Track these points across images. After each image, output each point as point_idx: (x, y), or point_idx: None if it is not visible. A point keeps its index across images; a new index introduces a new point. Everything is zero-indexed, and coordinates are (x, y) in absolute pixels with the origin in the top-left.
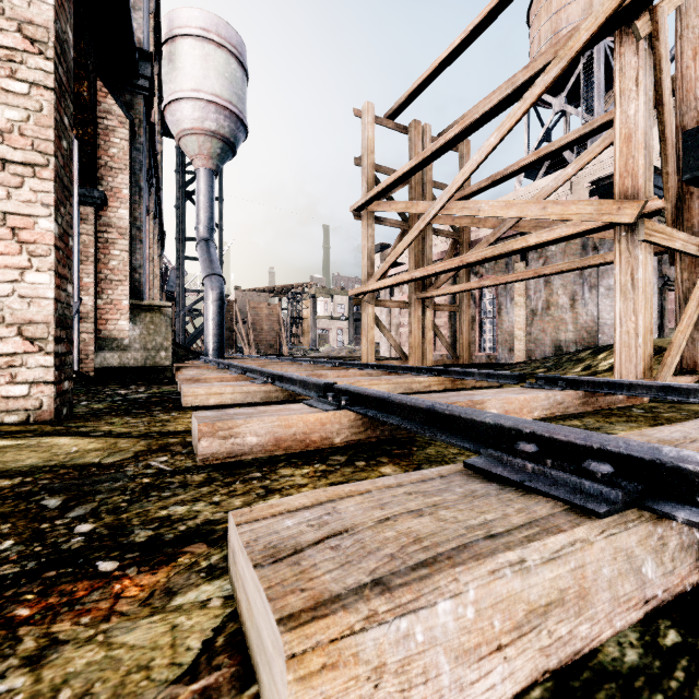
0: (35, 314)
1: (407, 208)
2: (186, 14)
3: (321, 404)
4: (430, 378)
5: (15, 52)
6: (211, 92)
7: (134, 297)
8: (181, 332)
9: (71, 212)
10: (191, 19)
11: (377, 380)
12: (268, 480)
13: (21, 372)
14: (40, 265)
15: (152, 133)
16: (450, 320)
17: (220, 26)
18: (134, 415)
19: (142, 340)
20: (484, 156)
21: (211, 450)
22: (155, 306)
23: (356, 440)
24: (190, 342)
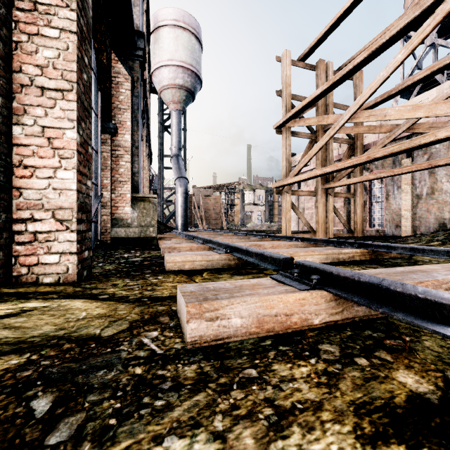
0: (63, 201)
1: (319, 121)
2: (164, 12)
3: (291, 281)
4: (353, 250)
5: (50, 7)
6: (179, 60)
7: (134, 192)
8: (161, 214)
9: (90, 128)
10: (168, 14)
11: (311, 252)
12: (268, 385)
13: (54, 245)
14: (67, 165)
15: (144, 87)
16: (345, 204)
17: (185, 17)
18: (132, 277)
19: (138, 220)
20: (391, 71)
21: (198, 332)
22: (146, 197)
23: (333, 321)
24: (167, 220)
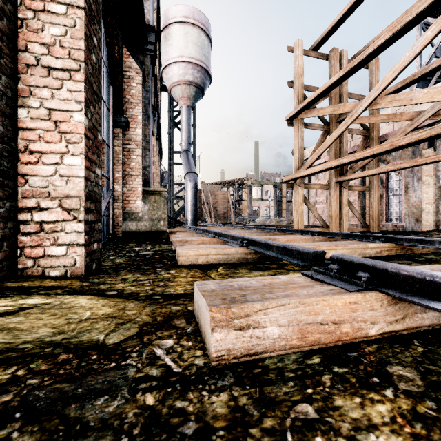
0: (71, 189)
1: (334, 110)
2: (174, 10)
3: (331, 279)
4: (381, 244)
5: None
6: (189, 56)
7: (145, 186)
8: (171, 209)
9: (99, 113)
10: (177, 12)
11: (334, 246)
12: (338, 435)
13: (61, 236)
14: (74, 151)
15: (155, 82)
16: (359, 198)
17: (194, 13)
18: (143, 271)
19: (149, 213)
20: (418, 50)
21: (226, 345)
22: (157, 191)
23: (393, 332)
24: (176, 215)
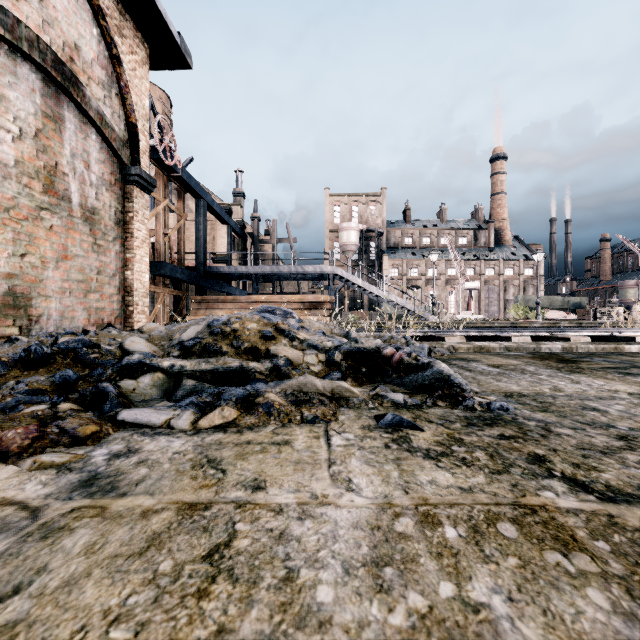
0: None
1: None
2: None
3: None
4: None
5: None
6: None
7: None
8: None
9: None
10: None
11: None
12: None
13: None
14: None
15: None
16: None
17: None
18: None
19: None
20: None
21: None
22: None
23: None
24: None
